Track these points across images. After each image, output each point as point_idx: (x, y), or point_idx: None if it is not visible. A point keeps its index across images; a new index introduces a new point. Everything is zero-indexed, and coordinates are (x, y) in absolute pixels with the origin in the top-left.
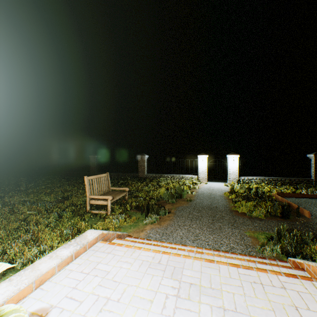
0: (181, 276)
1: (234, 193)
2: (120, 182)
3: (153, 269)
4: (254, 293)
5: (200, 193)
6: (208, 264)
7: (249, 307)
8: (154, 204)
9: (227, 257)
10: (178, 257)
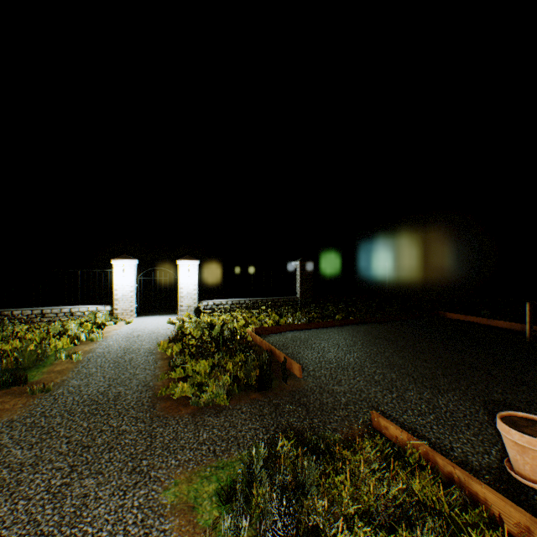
0: None
1: (180, 341)
2: None
3: None
4: None
5: (100, 353)
6: None
7: None
8: None
9: None
10: None
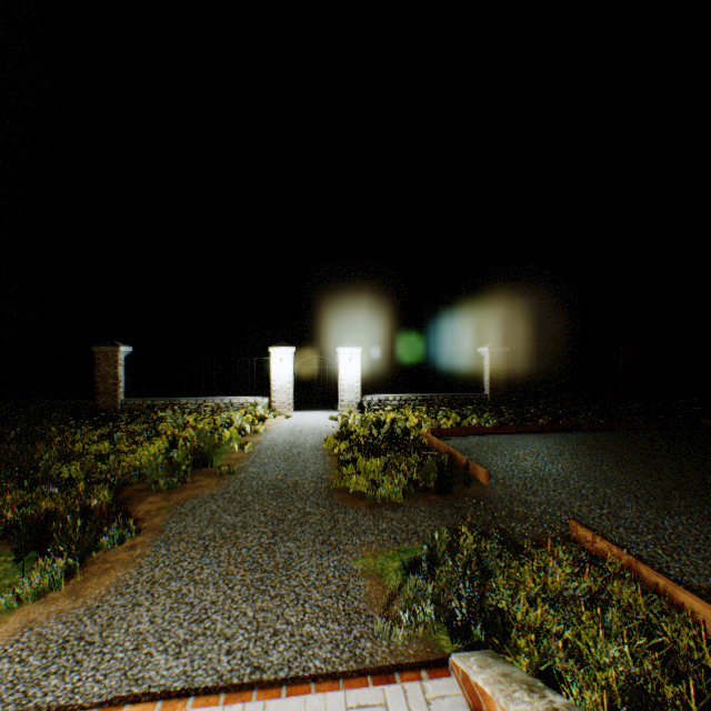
0: None
1: (346, 438)
2: (16, 430)
3: None
4: None
5: (268, 445)
6: None
7: None
8: (80, 512)
9: None
10: None
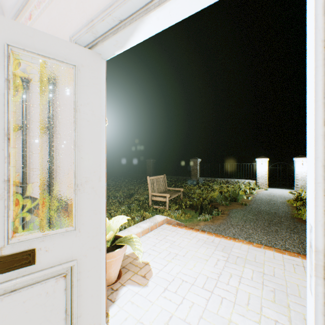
0: (230, 251)
1: (299, 200)
2: (174, 184)
3: (208, 244)
4: (294, 270)
5: (258, 198)
6: (255, 248)
7: (286, 276)
8: (207, 204)
9: (276, 249)
10: (228, 240)
